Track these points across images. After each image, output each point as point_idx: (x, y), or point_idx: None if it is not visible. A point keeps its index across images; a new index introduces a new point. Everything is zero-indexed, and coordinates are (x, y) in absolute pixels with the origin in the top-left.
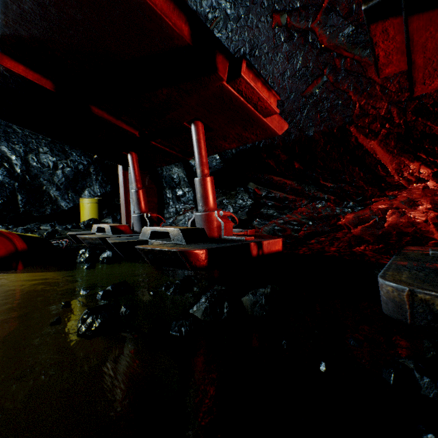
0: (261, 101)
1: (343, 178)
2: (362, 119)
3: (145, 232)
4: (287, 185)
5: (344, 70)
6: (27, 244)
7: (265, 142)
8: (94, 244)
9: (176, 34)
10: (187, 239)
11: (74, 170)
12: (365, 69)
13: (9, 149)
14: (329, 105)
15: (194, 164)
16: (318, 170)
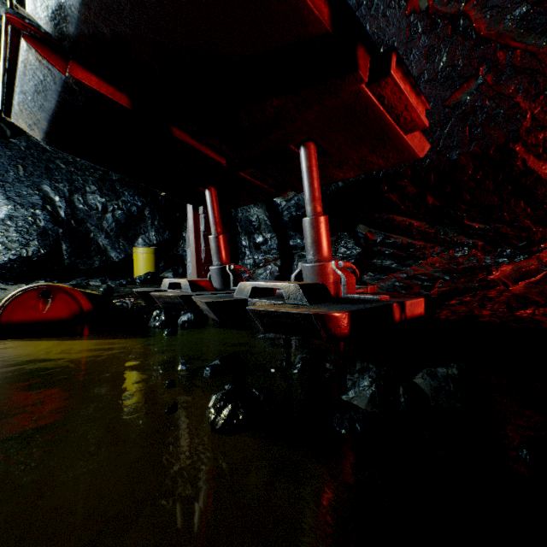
0: (408, 110)
1: (500, 217)
2: (534, 134)
3: (242, 288)
4: (413, 228)
5: (511, 66)
6: (91, 303)
7: (386, 170)
8: (171, 304)
9: (313, 18)
10: (309, 298)
11: (126, 212)
12: (544, 63)
13: (52, 189)
14: (484, 117)
15: (279, 203)
16: (462, 206)
